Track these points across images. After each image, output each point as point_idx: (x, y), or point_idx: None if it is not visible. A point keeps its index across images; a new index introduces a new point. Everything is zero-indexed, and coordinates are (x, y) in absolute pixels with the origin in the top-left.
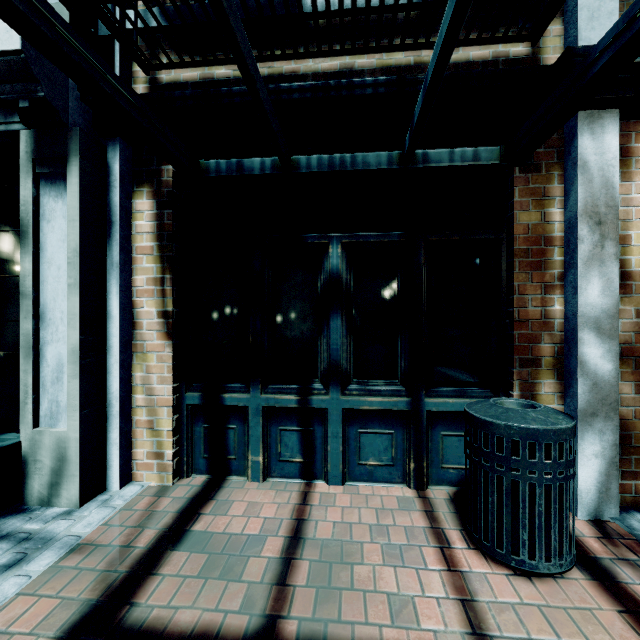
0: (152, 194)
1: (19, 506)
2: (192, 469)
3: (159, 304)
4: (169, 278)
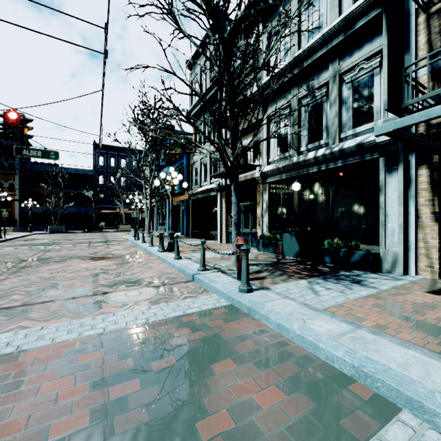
0: (427, 167)
1: (379, 272)
2: None
3: (431, 209)
4: (436, 199)
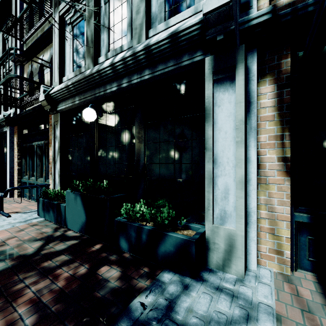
0: (273, 81)
1: (205, 266)
2: (297, 265)
3: (279, 152)
4: (287, 135)
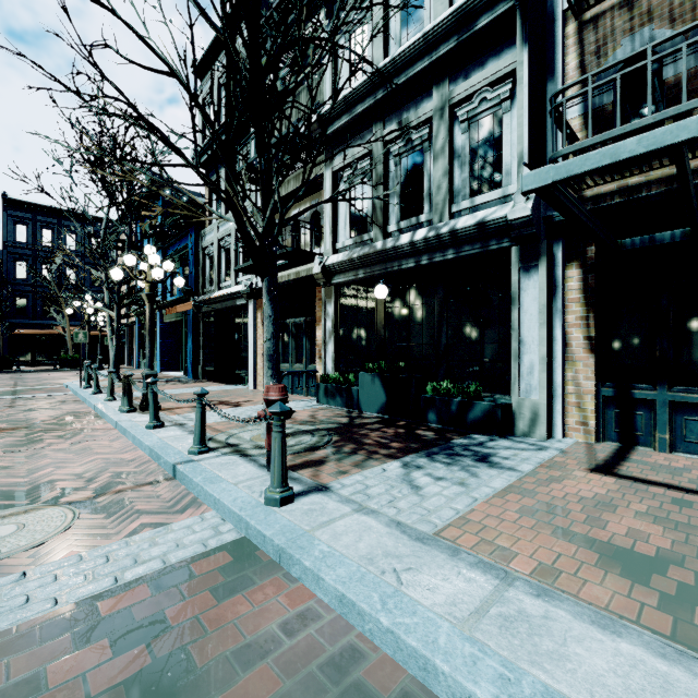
0: (579, 266)
1: (511, 435)
2: (605, 438)
3: (584, 332)
4: (592, 316)
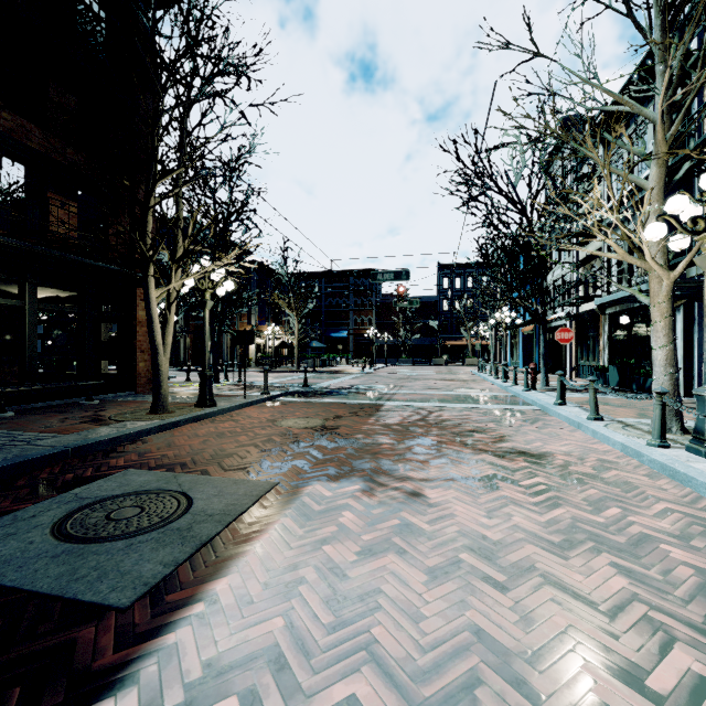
0: None
1: None
2: None
3: None
4: None
